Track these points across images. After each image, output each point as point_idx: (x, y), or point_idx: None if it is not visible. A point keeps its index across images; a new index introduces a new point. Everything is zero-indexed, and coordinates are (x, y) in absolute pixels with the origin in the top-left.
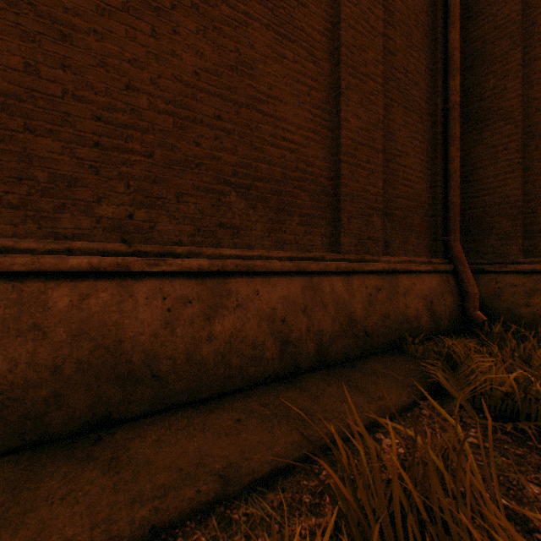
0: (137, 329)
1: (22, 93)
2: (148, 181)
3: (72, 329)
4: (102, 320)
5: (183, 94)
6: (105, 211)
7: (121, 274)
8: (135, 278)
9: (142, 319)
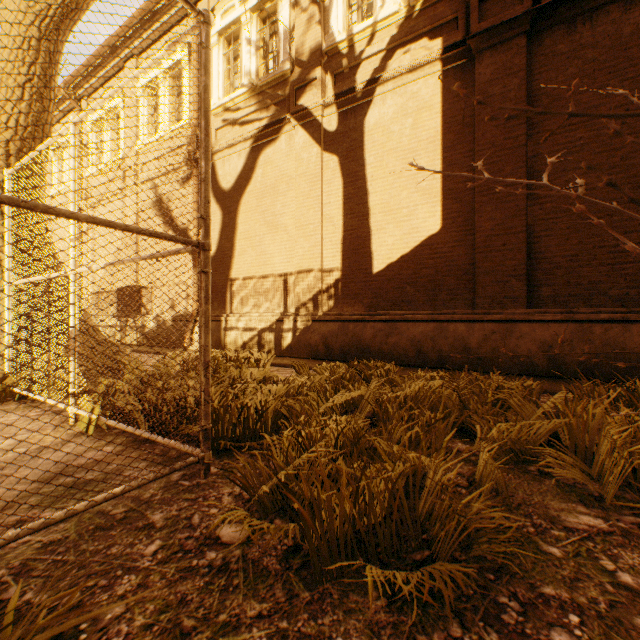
0: (631, 345)
1: (576, 253)
2: (636, 275)
3: (601, 342)
4: (614, 340)
5: None
6: (611, 293)
7: (622, 321)
8: (630, 323)
9: (634, 341)
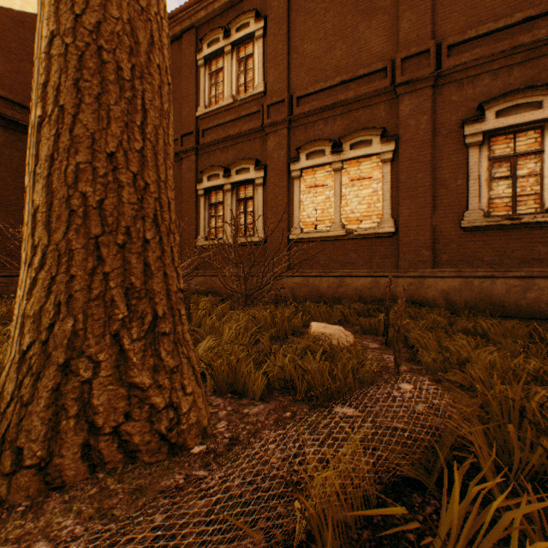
0: None
1: None
2: None
3: None
4: None
5: (0, 232)
6: None
7: None
8: None
9: None
